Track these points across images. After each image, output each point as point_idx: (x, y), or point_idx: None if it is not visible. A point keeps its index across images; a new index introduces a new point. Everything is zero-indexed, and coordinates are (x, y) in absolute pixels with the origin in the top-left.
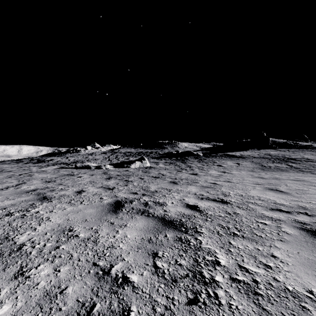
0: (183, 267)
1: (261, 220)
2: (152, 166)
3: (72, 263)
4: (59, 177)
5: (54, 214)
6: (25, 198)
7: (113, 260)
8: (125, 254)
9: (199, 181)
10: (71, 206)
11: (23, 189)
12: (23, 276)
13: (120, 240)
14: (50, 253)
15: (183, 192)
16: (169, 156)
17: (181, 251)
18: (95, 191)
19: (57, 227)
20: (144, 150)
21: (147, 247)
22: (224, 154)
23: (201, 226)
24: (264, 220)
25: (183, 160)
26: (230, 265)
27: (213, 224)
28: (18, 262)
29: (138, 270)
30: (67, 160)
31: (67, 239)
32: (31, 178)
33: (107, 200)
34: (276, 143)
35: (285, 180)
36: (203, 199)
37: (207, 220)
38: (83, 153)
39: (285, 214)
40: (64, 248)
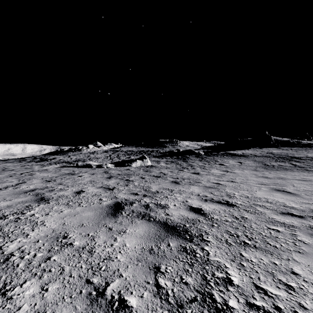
0: (190, 287)
1: (273, 226)
2: (153, 164)
3: (63, 280)
4: (60, 177)
5: (50, 217)
6: (22, 199)
7: (109, 276)
8: (123, 268)
9: (201, 181)
10: (68, 208)
11: (22, 189)
12: (4, 296)
13: (118, 250)
14: (39, 265)
15: (185, 193)
16: (170, 154)
17: (187, 265)
18: (95, 191)
19: (50, 233)
20: (146, 148)
21: (148, 259)
22: (225, 153)
23: (207, 233)
24: (276, 227)
25: (184, 159)
26: (244, 284)
27: (220, 231)
28: (1, 277)
29: (137, 290)
30: (69, 159)
31: (60, 248)
32: (31, 177)
33: (107, 201)
34: (278, 141)
35: (290, 180)
36: (207, 201)
37: (213, 226)
38: (85, 152)
39: (297, 218)
40: (55, 260)
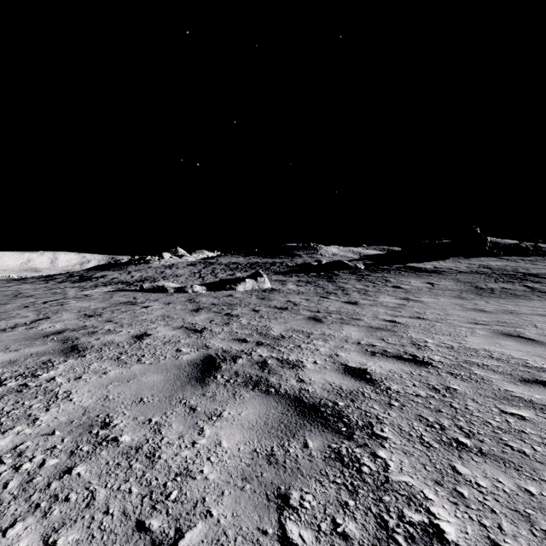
0: None
1: (511, 407)
2: (274, 287)
3: (89, 522)
4: (111, 308)
5: (82, 383)
6: (38, 349)
7: (185, 514)
8: (214, 496)
9: (362, 317)
10: (118, 367)
11: (41, 331)
12: None
13: (205, 455)
14: (48, 486)
15: (334, 339)
16: (304, 269)
17: (345, 492)
18: (169, 335)
19: (79, 416)
20: (262, 259)
21: (264, 477)
22: (404, 267)
23: (381, 420)
24: (517, 409)
25: (330, 277)
26: (471, 542)
27: (406, 417)
28: None
29: None
30: (129, 277)
31: (94, 448)
32: (61, 309)
33: (189, 354)
34: (500, 246)
35: (528, 316)
36: (376, 355)
37: (391, 405)
38: (157, 265)
39: None
40: (81, 474)
